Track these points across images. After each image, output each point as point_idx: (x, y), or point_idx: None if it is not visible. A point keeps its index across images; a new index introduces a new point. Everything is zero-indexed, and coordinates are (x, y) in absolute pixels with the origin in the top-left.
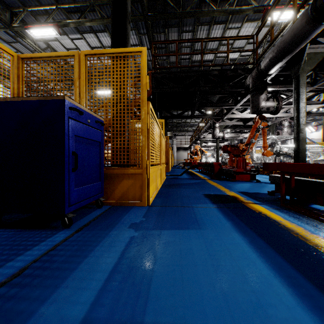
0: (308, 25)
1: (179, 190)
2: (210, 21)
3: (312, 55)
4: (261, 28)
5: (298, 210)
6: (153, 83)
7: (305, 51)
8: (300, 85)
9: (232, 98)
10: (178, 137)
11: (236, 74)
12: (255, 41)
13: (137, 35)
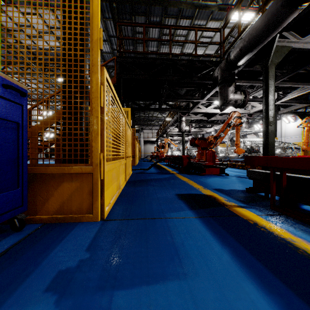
0: (284, 9)
1: (147, 189)
2: (177, 14)
3: (279, 48)
4: (229, 21)
5: (299, 218)
6: (118, 67)
7: (275, 42)
8: (270, 77)
9: (198, 92)
10: (146, 131)
11: (204, 65)
12: (222, 34)
13: (102, 19)
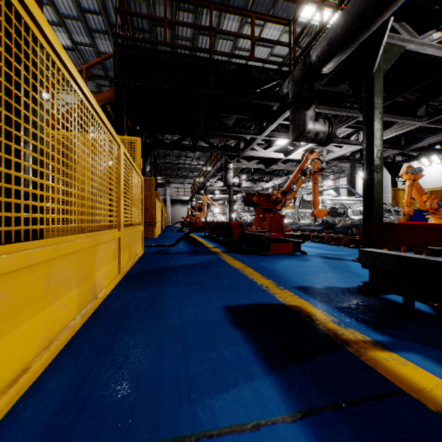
0: None
1: (163, 295)
2: (222, 2)
3: (388, 47)
4: (303, 8)
5: None
6: (117, 64)
7: (386, 32)
8: (376, 91)
9: (254, 124)
10: (174, 186)
11: (266, 76)
12: (293, 30)
13: None
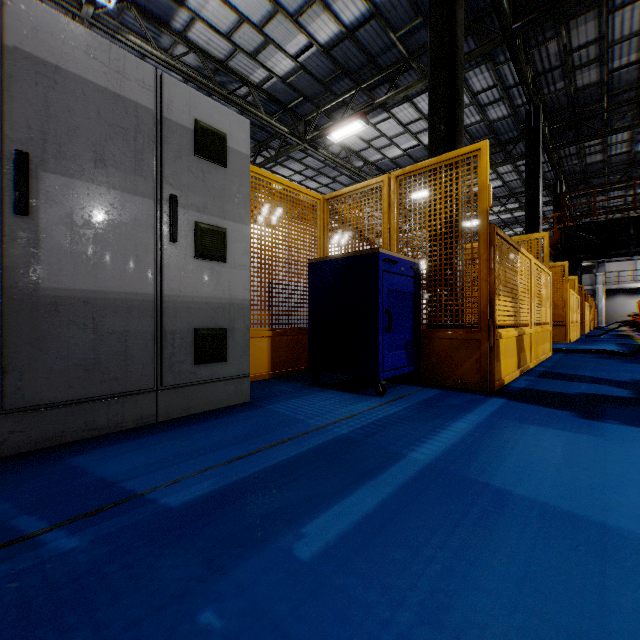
0: None
1: (593, 341)
2: None
3: None
4: None
5: None
6: (562, 238)
7: None
8: None
9: None
10: (612, 266)
11: None
12: None
13: None
